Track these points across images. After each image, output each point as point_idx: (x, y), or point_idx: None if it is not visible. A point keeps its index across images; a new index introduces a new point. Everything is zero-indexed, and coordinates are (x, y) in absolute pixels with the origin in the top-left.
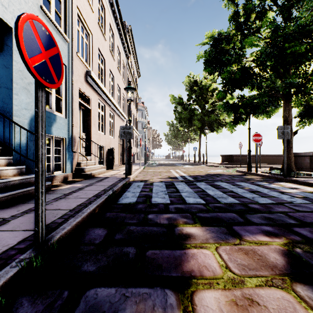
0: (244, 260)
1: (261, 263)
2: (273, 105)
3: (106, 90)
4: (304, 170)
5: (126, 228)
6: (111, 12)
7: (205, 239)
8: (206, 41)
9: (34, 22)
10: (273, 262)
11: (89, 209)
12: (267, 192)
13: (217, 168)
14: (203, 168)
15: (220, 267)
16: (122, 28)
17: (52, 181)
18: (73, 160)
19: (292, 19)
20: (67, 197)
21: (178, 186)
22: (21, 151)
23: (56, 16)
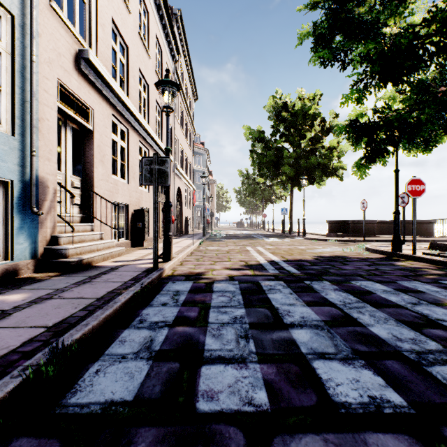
0: None
1: None
2: None
3: (128, 100)
4: None
5: None
6: None
7: None
8: (318, 0)
9: None
10: None
11: None
12: None
13: (327, 244)
14: (302, 243)
15: None
16: (165, 5)
17: None
18: (37, 232)
19: None
20: None
21: (274, 296)
22: None
23: None
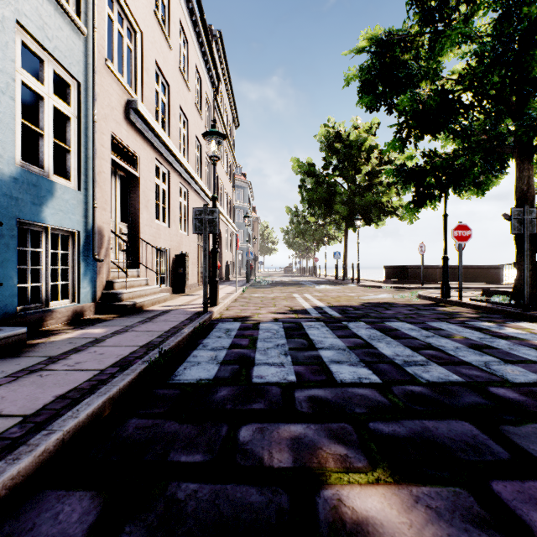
0: None
1: None
2: (494, 169)
3: (171, 142)
4: None
5: (167, 491)
6: None
7: None
8: (364, 45)
9: None
10: None
11: (75, 416)
12: (508, 348)
13: (380, 291)
14: (353, 290)
15: None
16: (205, 32)
17: (43, 322)
18: (96, 277)
19: None
20: (50, 367)
21: (312, 332)
22: None
23: None
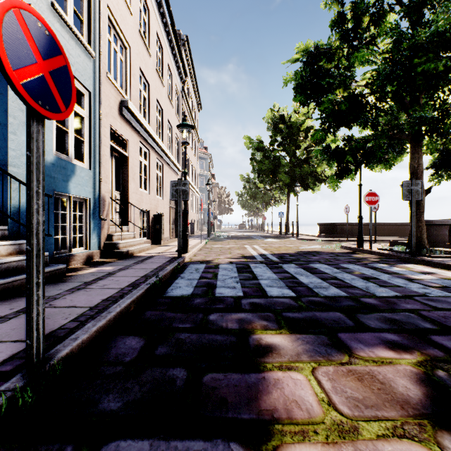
0: (357, 391)
1: (385, 396)
2: (395, 150)
3: (151, 128)
4: (441, 246)
5: (175, 336)
6: (159, 16)
7: (295, 355)
8: (297, 57)
9: (23, 13)
10: (402, 394)
11: (119, 306)
12: (387, 279)
13: (313, 243)
14: (292, 243)
15: (319, 403)
16: (176, 39)
17: (69, 263)
18: (101, 231)
19: (423, 24)
20: (89, 287)
21: (256, 270)
22: (21, 218)
23: (77, 20)
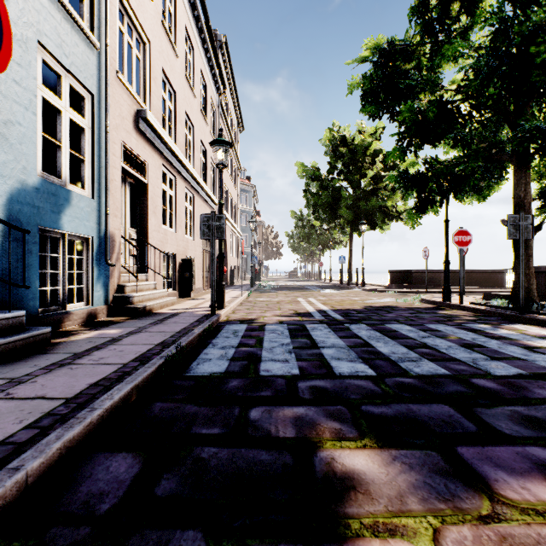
0: None
1: None
2: (493, 176)
3: (178, 149)
4: None
5: (193, 453)
6: (189, 7)
7: (396, 498)
8: (366, 55)
9: None
10: None
11: (110, 398)
12: (498, 347)
13: (384, 296)
14: (357, 295)
15: None
16: (210, 38)
17: (61, 324)
18: (108, 281)
19: (536, 6)
20: (77, 362)
21: (315, 333)
22: None
23: (77, 1)
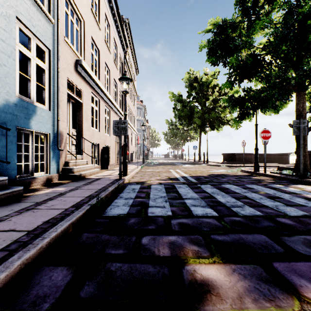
0: None
1: None
2: (284, 98)
3: (100, 83)
4: None
5: (106, 266)
6: (107, 1)
7: (237, 299)
8: (210, 28)
9: None
10: None
11: (55, 231)
12: (289, 198)
13: (219, 168)
14: (204, 167)
15: None
16: (119, 20)
17: (30, 184)
18: (59, 159)
19: None
20: (38, 207)
21: (180, 190)
22: None
23: None
